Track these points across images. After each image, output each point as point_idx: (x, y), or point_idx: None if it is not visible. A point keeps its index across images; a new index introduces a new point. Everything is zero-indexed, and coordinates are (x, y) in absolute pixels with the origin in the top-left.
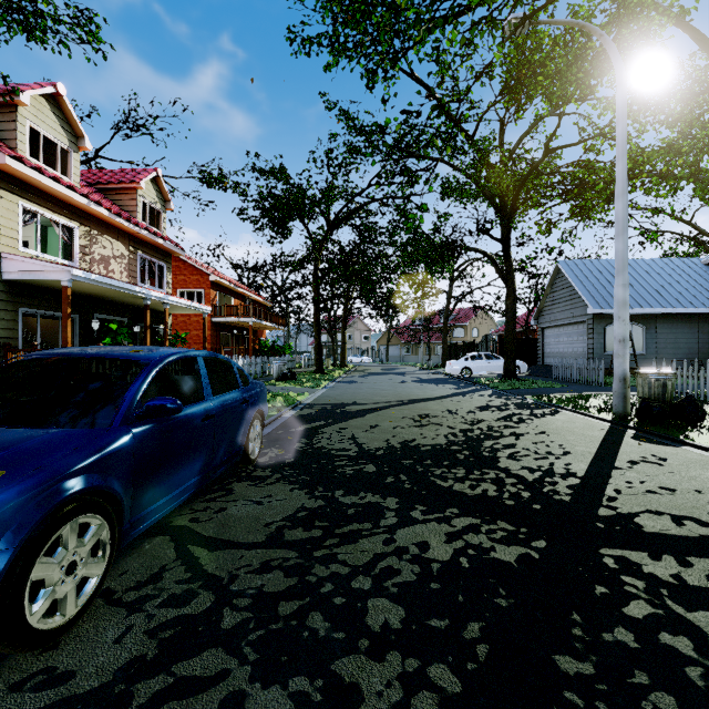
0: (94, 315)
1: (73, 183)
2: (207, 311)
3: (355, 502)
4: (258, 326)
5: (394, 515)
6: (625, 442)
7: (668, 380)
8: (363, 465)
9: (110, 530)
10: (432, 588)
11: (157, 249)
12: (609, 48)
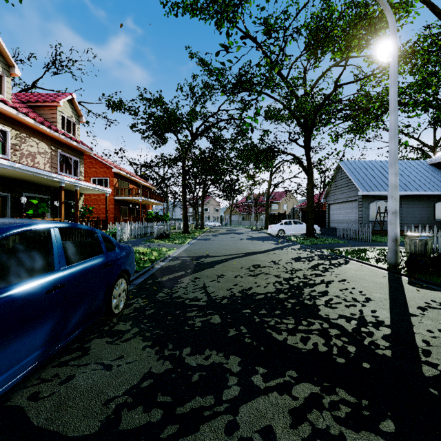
0: (23, 193)
1: (6, 99)
2: (108, 192)
3: (200, 363)
4: (146, 202)
5: (237, 382)
6: (406, 288)
7: (428, 241)
8: (210, 316)
9: None
10: None
11: (73, 149)
12: (385, 7)
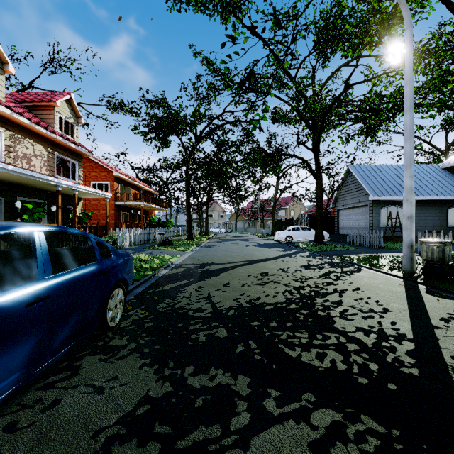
0: (18, 198)
1: None
2: (108, 196)
3: (204, 385)
4: (148, 207)
5: (246, 408)
6: (425, 298)
7: (446, 247)
8: (216, 329)
9: None
10: None
11: (71, 151)
12: (400, 1)
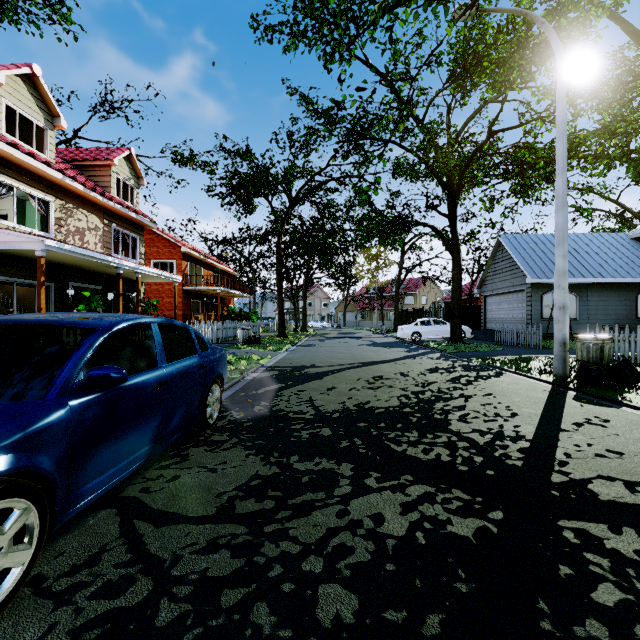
0: (70, 283)
1: (49, 159)
2: (178, 280)
3: (309, 468)
4: (226, 294)
5: (349, 483)
6: (568, 403)
7: (605, 344)
8: (319, 429)
9: (38, 512)
10: (387, 570)
11: (131, 222)
12: (550, 34)
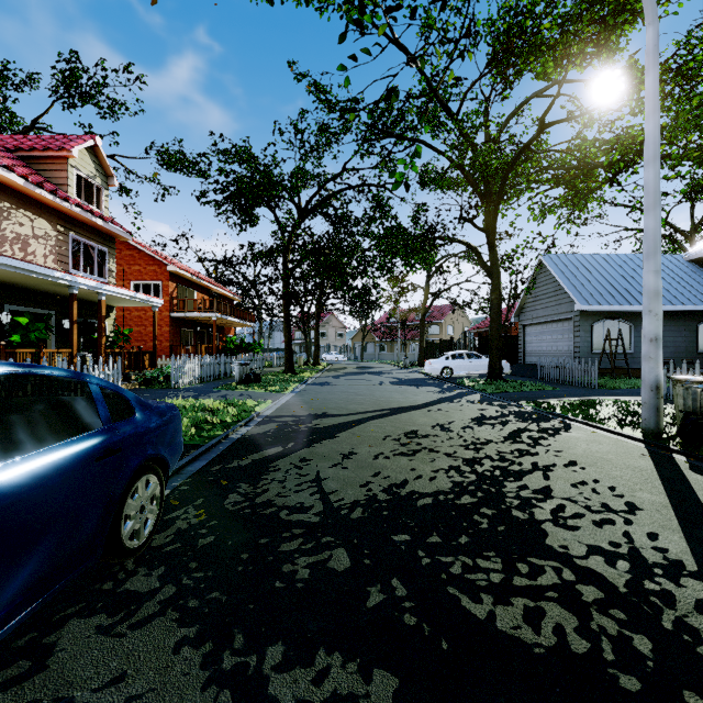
0: (5, 306)
1: None
2: (158, 304)
3: (302, 698)
4: (224, 322)
5: None
6: (693, 480)
7: None
8: (329, 552)
9: None
10: None
11: (97, 231)
12: None
